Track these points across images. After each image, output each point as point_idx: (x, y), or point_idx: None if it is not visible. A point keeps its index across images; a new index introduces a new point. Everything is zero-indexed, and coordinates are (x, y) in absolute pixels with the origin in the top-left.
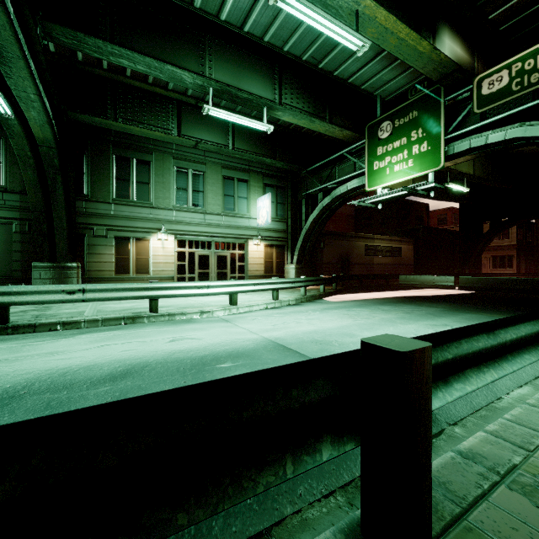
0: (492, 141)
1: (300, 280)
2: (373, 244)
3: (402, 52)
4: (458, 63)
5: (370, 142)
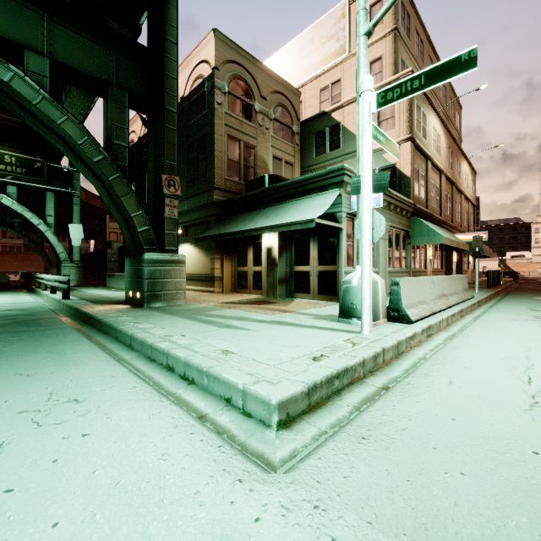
0: None
1: None
2: None
3: None
4: None
5: None
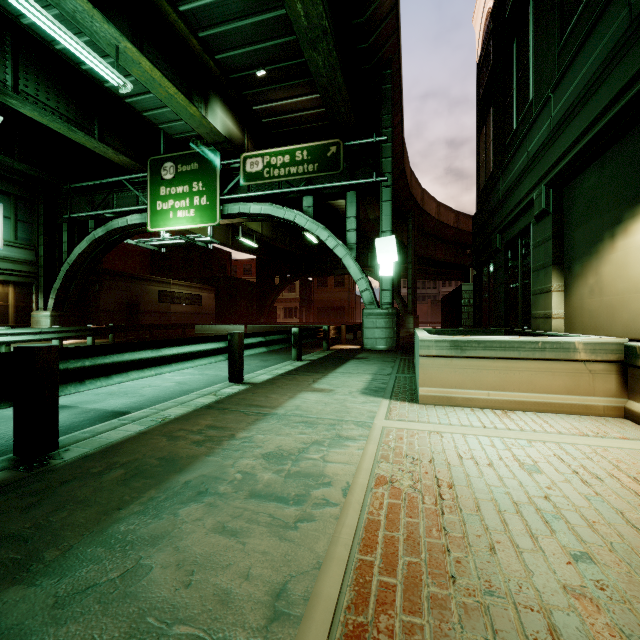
0: (254, 211)
1: (50, 330)
2: (170, 290)
3: (174, 106)
4: (230, 135)
5: (153, 178)
